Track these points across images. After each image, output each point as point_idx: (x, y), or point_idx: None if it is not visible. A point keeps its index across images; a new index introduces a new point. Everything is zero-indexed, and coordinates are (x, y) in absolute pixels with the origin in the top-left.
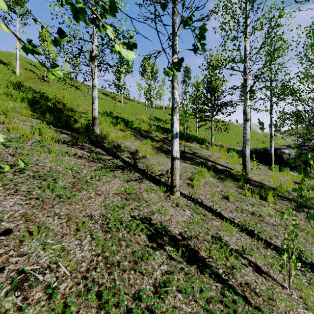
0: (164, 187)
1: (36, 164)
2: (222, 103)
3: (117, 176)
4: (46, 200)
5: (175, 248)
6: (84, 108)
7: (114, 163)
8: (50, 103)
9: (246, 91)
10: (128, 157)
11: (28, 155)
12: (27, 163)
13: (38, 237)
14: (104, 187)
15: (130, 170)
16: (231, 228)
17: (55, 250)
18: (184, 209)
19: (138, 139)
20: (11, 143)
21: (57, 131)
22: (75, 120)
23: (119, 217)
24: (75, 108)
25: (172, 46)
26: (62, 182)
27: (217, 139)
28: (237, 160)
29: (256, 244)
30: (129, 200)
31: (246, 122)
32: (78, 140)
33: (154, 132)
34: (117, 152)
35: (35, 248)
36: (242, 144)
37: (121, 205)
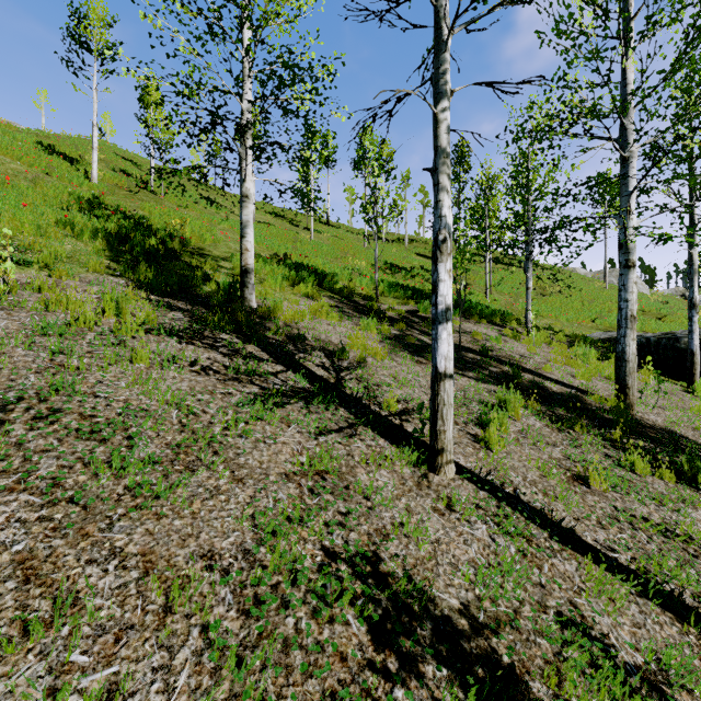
0: (412, 450)
1: (93, 395)
2: (558, 225)
3: (291, 421)
4: (96, 506)
5: (454, 672)
6: (227, 247)
7: (287, 383)
8: (155, 240)
9: (626, 189)
10: (323, 364)
11: (79, 371)
12: (71, 392)
13: (45, 641)
14: (256, 456)
15: (326, 401)
16: (612, 588)
17: (85, 700)
18: (469, 518)
19: (347, 316)
20: (45, 338)
21: (160, 304)
22: (204, 276)
23: (291, 558)
24: (209, 249)
25: (436, 79)
26: (144, 449)
27: (539, 312)
28: (598, 367)
29: (696, 643)
30: (320, 494)
31: (627, 272)
32: (206, 325)
33: (384, 299)
34: (297, 353)
35: (25, 695)
36: (604, 323)
37: (298, 515)
